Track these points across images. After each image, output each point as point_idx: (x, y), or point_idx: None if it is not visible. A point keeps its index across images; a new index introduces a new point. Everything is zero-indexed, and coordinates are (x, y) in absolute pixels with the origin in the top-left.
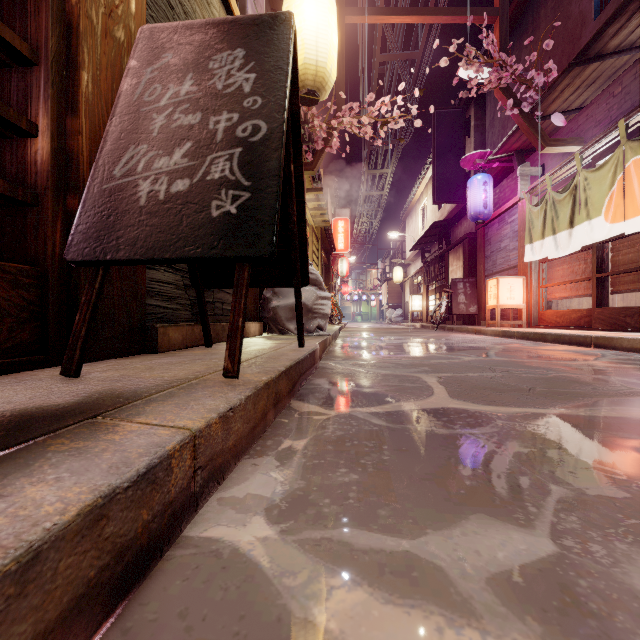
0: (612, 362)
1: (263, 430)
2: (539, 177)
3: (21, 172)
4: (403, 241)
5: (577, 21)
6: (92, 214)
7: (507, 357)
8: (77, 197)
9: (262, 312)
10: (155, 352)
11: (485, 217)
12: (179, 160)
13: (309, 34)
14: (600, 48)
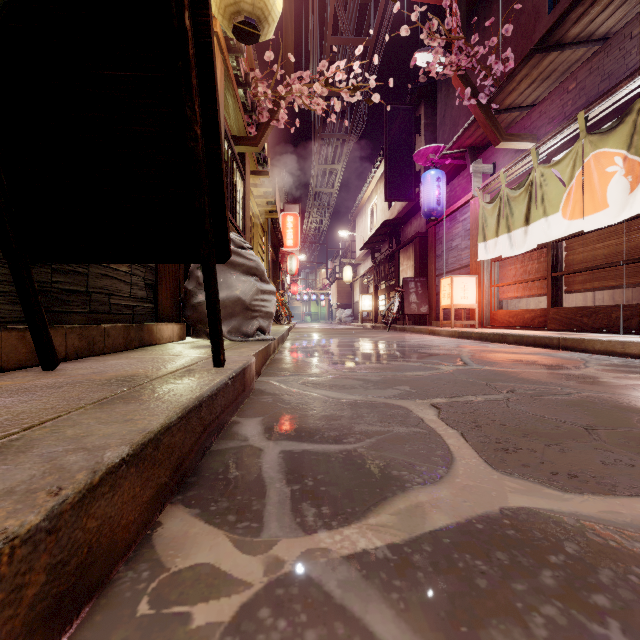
0: (609, 370)
1: None
2: (491, 175)
3: None
4: (352, 241)
5: (530, 15)
6: None
7: (489, 365)
8: None
9: (183, 310)
10: None
11: (438, 214)
12: None
13: None
14: (561, 35)
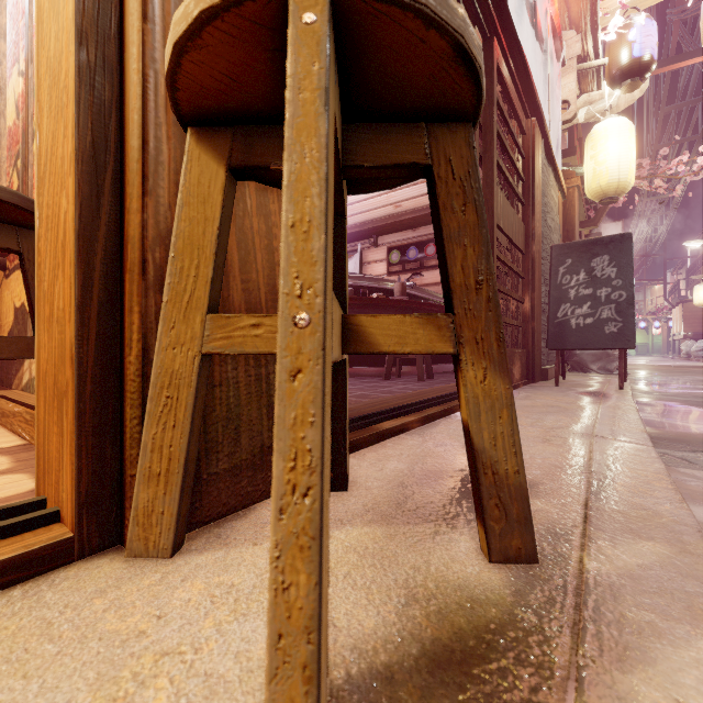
0: None
1: None
2: None
3: (518, 316)
4: None
5: None
6: (553, 332)
7: None
8: (535, 322)
9: (567, 356)
10: (546, 380)
11: None
12: (586, 310)
13: (612, 162)
14: None
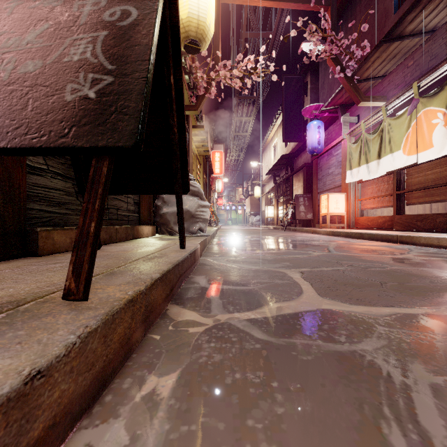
0: (422, 255)
1: (124, 360)
2: (355, 124)
3: None
4: (260, 168)
5: (382, 14)
6: None
7: (344, 252)
8: None
9: (154, 217)
10: (36, 255)
11: (319, 151)
12: (33, 40)
13: None
14: (401, 31)
